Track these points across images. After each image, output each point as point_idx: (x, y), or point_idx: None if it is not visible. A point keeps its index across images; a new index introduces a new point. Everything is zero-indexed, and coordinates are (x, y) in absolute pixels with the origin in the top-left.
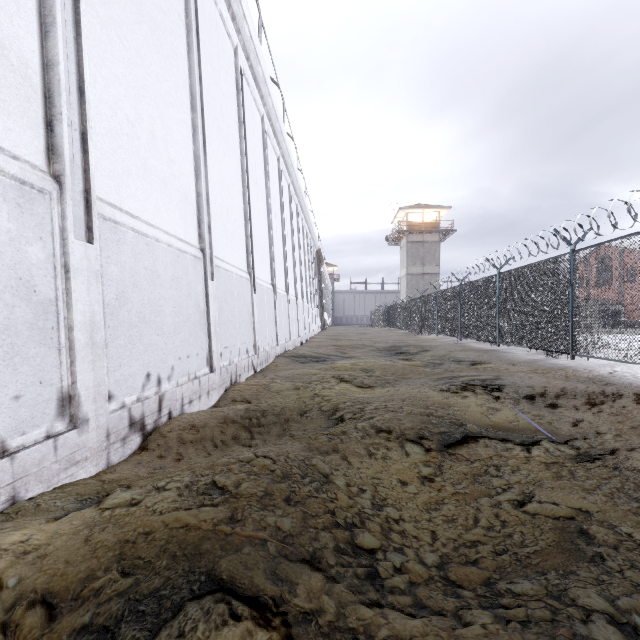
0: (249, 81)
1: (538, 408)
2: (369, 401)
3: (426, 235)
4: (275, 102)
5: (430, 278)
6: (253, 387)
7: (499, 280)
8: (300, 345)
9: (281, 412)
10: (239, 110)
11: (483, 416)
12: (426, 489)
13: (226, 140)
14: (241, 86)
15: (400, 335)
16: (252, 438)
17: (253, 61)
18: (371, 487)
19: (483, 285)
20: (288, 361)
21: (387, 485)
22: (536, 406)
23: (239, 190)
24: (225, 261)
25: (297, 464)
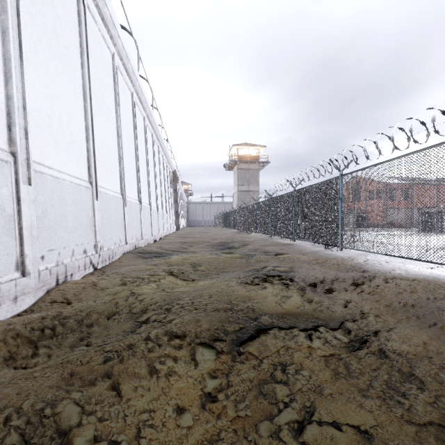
0: (96, 19)
1: (319, 294)
2: (180, 298)
3: (250, 164)
4: (125, 45)
5: (253, 194)
6: (80, 286)
7: (295, 195)
8: (153, 242)
9: (86, 317)
10: (81, 38)
11: (277, 306)
12: (204, 417)
13: (61, 59)
14: (84, 18)
15: (232, 233)
16: (35, 355)
17: (99, 1)
18: (132, 433)
19: (285, 198)
20: (133, 257)
21: (158, 421)
22: (318, 292)
23: (79, 108)
24: (55, 169)
25: (25, 421)
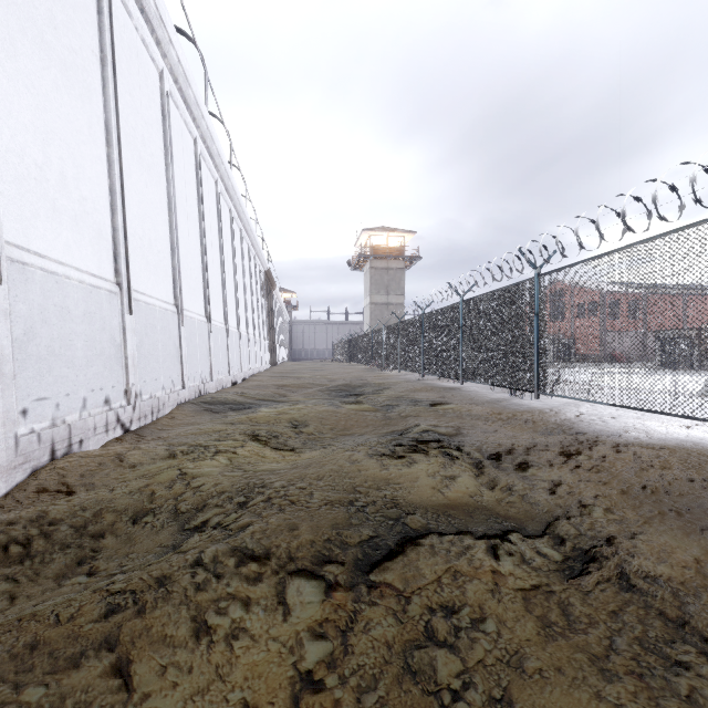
0: (130, 8)
1: (506, 473)
2: (266, 483)
3: (391, 261)
4: (183, 57)
5: (395, 308)
6: (93, 462)
7: (462, 309)
8: (232, 386)
9: (94, 520)
10: (102, 38)
11: (435, 495)
12: None
13: (64, 69)
14: (108, 5)
15: (360, 371)
16: None
17: None
18: None
19: (446, 314)
20: (195, 410)
21: None
22: (503, 470)
23: (98, 156)
24: (51, 258)
25: None
